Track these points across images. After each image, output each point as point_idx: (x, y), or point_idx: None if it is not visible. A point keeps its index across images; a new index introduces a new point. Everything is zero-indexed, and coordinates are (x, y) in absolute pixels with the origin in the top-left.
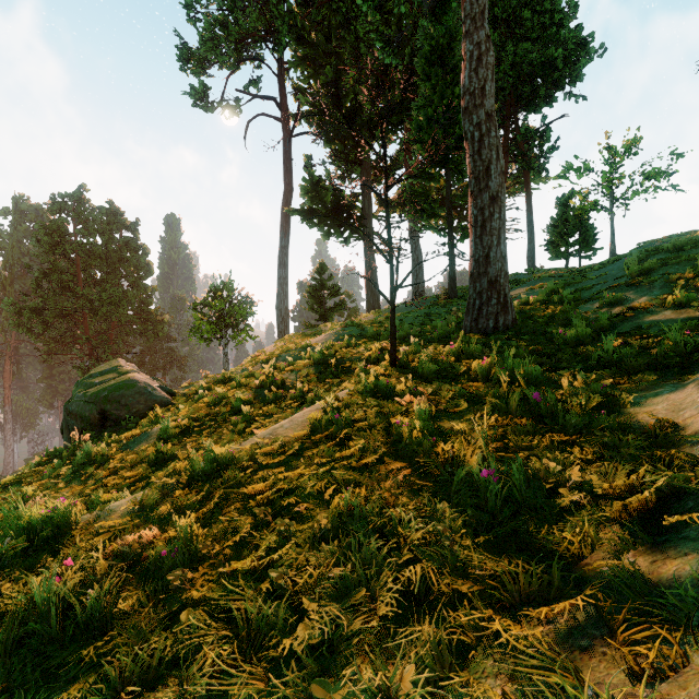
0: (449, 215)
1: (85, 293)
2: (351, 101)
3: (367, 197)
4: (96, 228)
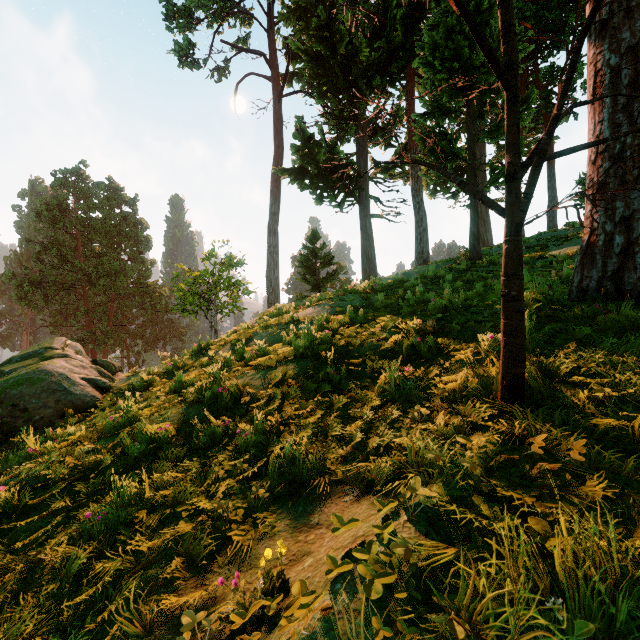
0: (471, 157)
1: (83, 266)
2: (346, 47)
3: (363, 157)
4: (95, 203)
